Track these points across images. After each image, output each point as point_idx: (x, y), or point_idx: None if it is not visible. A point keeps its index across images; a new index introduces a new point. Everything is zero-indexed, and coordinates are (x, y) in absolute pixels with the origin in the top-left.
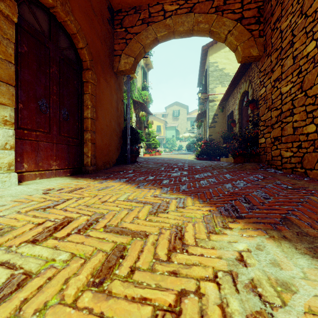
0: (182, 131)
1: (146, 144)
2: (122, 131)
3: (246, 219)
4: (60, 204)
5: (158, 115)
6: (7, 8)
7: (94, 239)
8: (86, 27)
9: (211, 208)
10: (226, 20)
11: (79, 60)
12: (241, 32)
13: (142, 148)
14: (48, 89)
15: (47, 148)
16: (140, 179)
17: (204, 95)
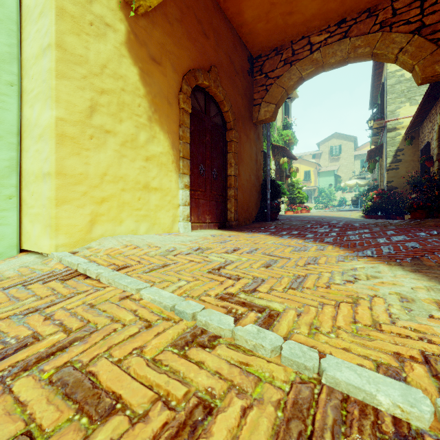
0: (346, 177)
1: (289, 199)
2: (261, 185)
3: (376, 257)
4: (227, 242)
5: (306, 156)
6: (187, 106)
7: (257, 256)
8: (230, 89)
9: (348, 252)
10: (396, 36)
11: (224, 122)
12: (419, 46)
13: (283, 204)
14: (204, 155)
15: (204, 204)
16: (283, 233)
17: (379, 122)
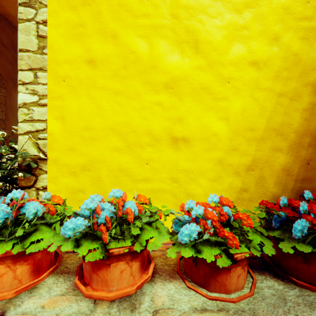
0: None
1: None
2: None
3: None
4: None
5: None
6: None
7: None
8: None
9: None
10: None
11: None
12: None
13: None
14: None
15: None
16: None
17: None
